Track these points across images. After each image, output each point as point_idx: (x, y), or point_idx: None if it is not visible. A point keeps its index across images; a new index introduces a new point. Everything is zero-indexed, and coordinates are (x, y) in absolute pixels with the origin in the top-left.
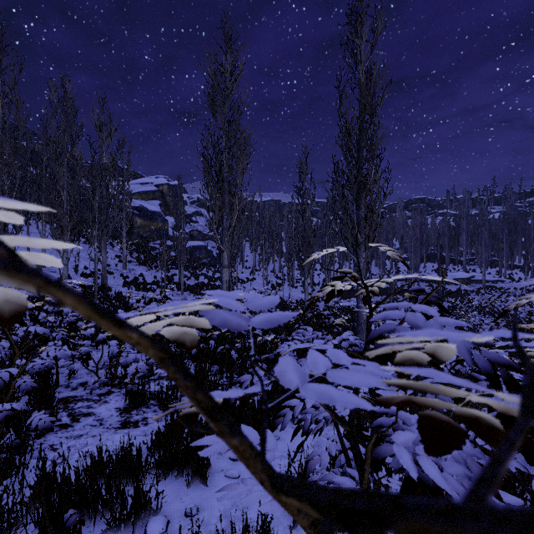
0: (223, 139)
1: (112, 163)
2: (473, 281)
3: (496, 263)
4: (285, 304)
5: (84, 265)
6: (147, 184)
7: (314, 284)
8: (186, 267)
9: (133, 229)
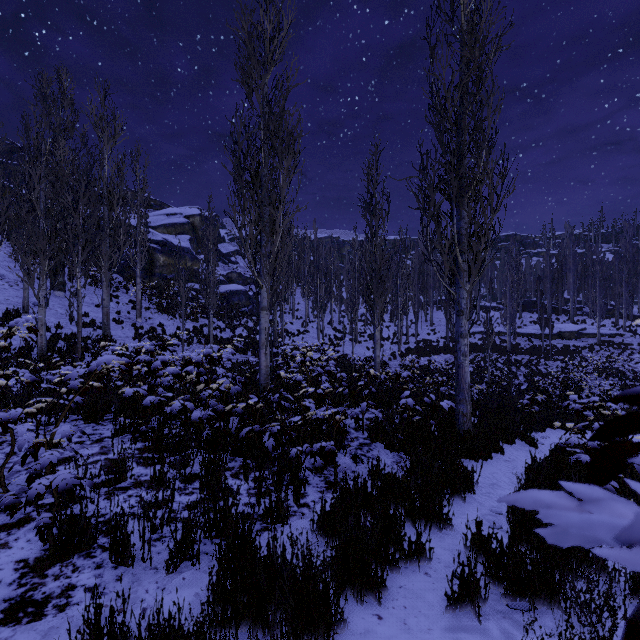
0: (260, 127)
1: (116, 175)
2: (584, 335)
3: (611, 312)
4: (347, 363)
5: (84, 312)
6: (174, 215)
7: (383, 339)
8: (220, 316)
9: (154, 268)
